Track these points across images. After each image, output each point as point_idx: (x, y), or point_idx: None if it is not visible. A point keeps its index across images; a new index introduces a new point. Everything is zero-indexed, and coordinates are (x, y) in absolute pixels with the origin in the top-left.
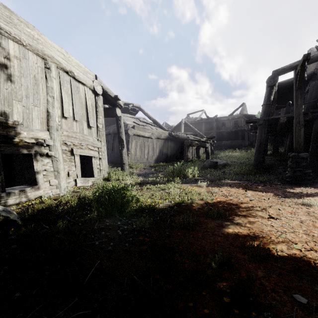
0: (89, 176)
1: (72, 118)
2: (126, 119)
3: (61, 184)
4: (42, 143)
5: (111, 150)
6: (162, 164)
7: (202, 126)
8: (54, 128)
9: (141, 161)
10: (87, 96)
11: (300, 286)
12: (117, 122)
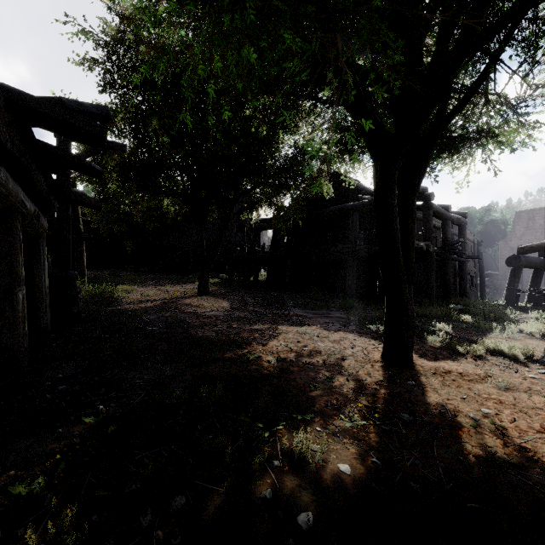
0: None
1: None
2: None
3: None
4: None
5: None
6: None
7: None
8: None
9: None
10: None
11: None
12: None
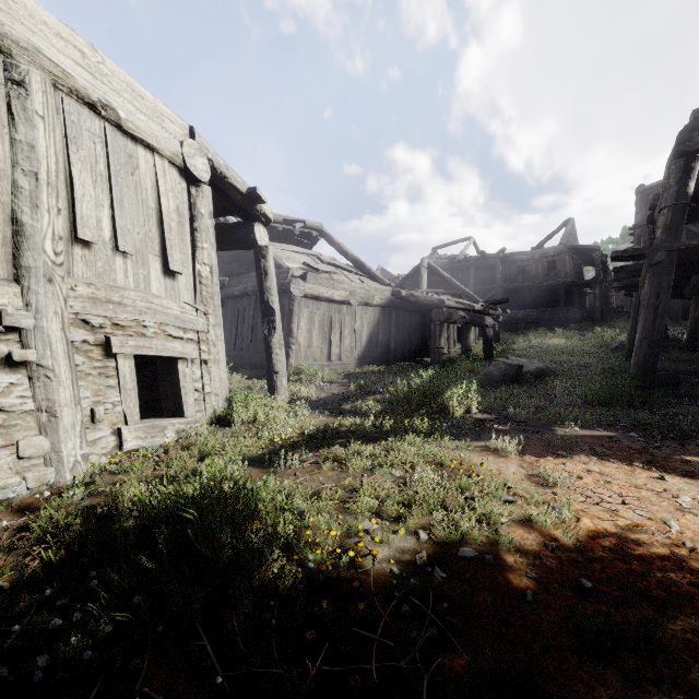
0: (171, 412)
1: (111, 244)
2: (286, 256)
3: (62, 450)
4: None
5: (248, 334)
6: (375, 368)
7: (470, 275)
8: (38, 275)
9: (324, 361)
10: (162, 183)
11: None
12: (256, 262)
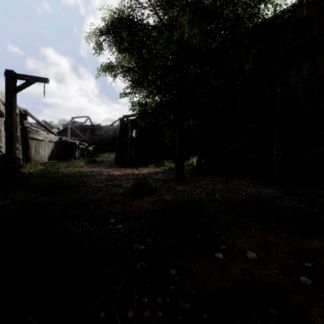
0: None
1: None
2: None
3: None
4: (0, 145)
5: None
6: (54, 161)
7: (88, 131)
8: (2, 137)
9: (36, 159)
10: None
11: (104, 175)
12: (23, 130)
